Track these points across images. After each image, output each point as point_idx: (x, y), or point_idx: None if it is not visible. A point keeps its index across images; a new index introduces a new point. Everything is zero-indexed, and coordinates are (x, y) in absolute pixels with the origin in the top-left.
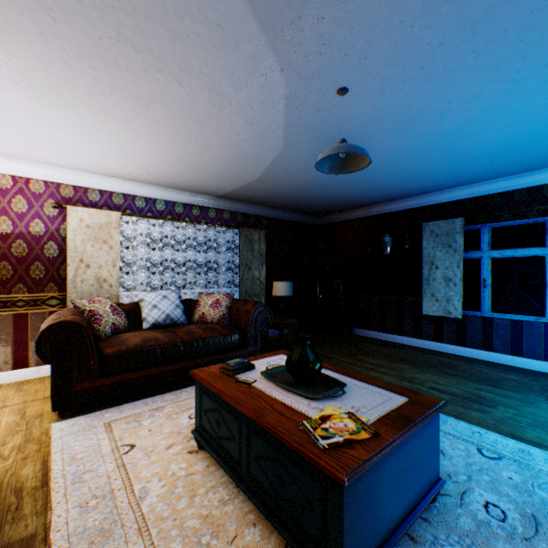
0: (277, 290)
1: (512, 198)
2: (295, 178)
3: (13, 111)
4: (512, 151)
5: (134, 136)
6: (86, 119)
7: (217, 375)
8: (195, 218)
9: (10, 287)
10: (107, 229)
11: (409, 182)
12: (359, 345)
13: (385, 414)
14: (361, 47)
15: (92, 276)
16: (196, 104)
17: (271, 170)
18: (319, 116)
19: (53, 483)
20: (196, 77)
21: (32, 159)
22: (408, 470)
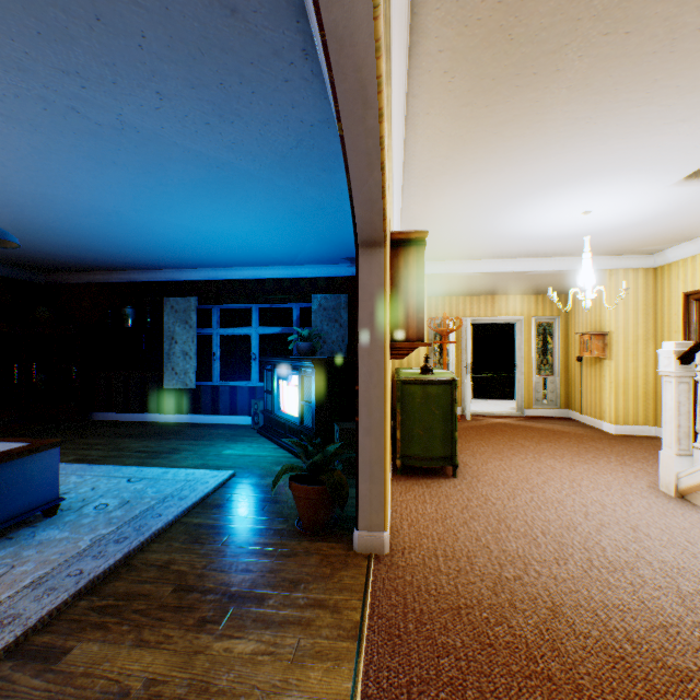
0: None
1: (232, 286)
2: None
3: None
4: (209, 251)
5: None
6: None
7: None
8: None
9: None
10: None
11: (139, 257)
12: (90, 430)
13: None
14: None
15: None
16: None
17: None
18: None
19: None
20: None
21: None
22: (8, 489)
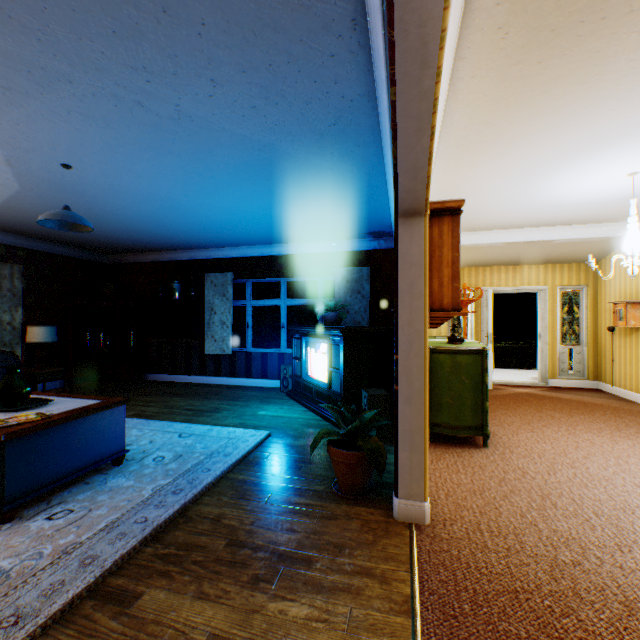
0: (34, 336)
1: (263, 262)
2: None
3: None
4: (245, 230)
5: None
6: None
7: None
8: None
9: None
10: None
11: (185, 238)
12: (145, 388)
13: (72, 409)
14: (68, 148)
15: None
16: None
17: (15, 203)
18: (54, 176)
19: None
20: None
21: None
22: (85, 441)
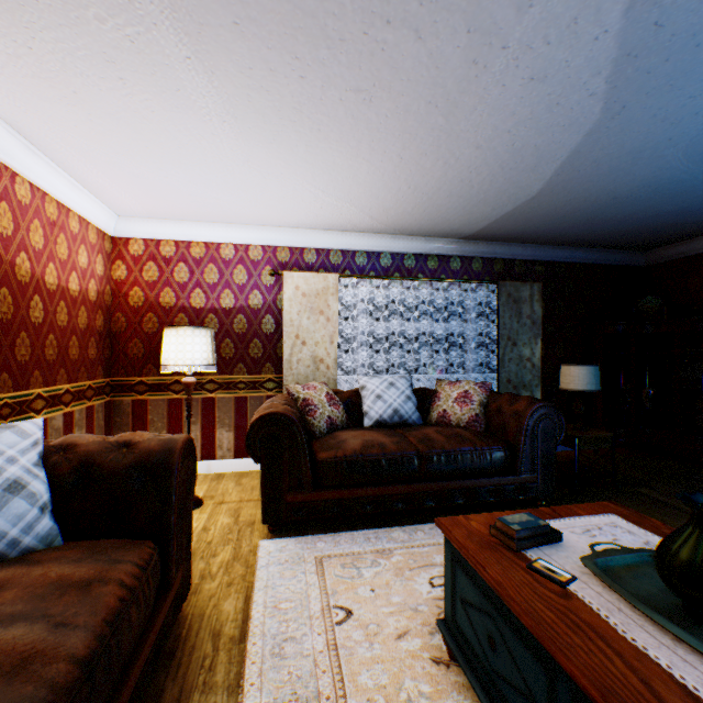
0: (569, 380)
1: None
2: (612, 180)
3: (225, 162)
4: None
5: (351, 162)
6: (295, 150)
7: (484, 541)
8: (431, 273)
9: (232, 367)
10: (323, 297)
11: None
12: None
13: None
14: None
15: (308, 355)
16: (442, 72)
17: (564, 173)
18: None
19: (250, 642)
20: (445, 9)
21: (250, 222)
22: None
